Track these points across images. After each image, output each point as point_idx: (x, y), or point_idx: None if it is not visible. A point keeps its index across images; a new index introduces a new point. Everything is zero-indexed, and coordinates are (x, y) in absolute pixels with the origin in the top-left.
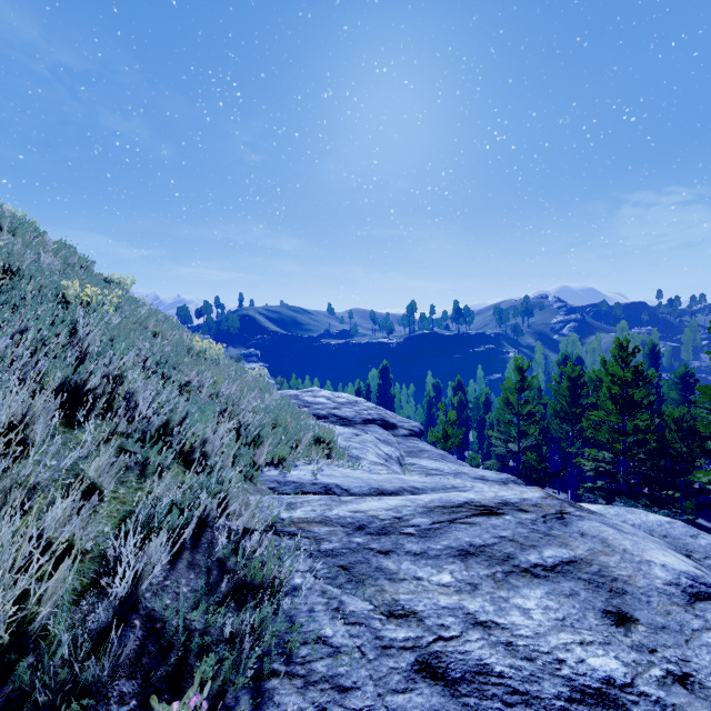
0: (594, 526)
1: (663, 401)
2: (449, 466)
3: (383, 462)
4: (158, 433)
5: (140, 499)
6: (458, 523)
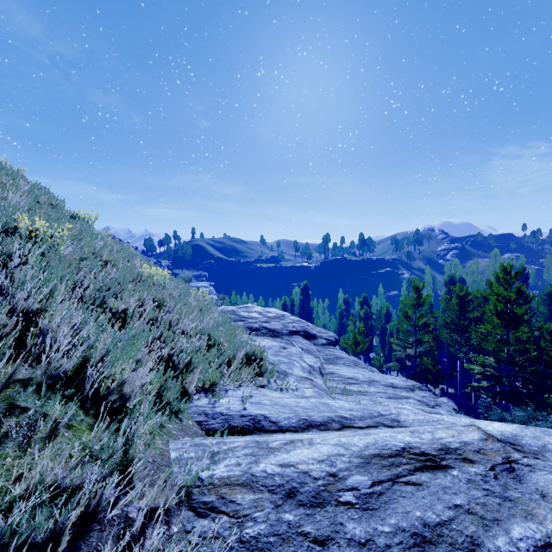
0: (550, 479)
1: (533, 314)
2: (363, 374)
3: (308, 375)
4: (76, 372)
5: (3, 490)
6: (402, 484)
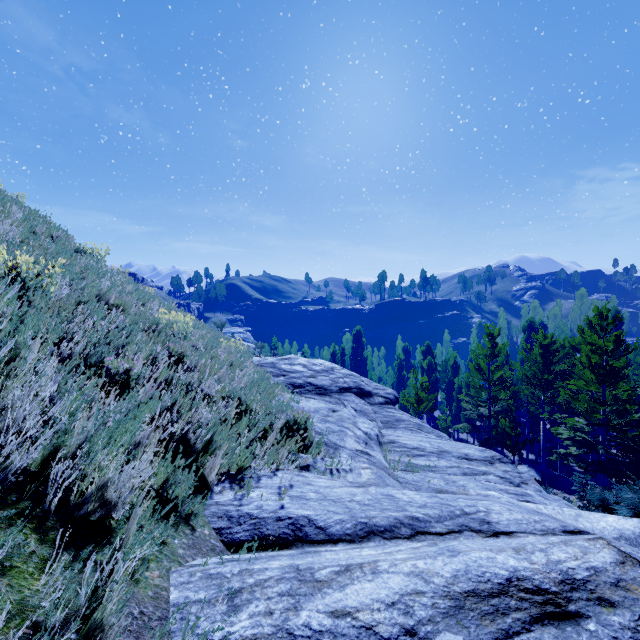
0: None
1: (630, 366)
2: (430, 442)
3: (363, 448)
4: (42, 466)
5: None
6: None
